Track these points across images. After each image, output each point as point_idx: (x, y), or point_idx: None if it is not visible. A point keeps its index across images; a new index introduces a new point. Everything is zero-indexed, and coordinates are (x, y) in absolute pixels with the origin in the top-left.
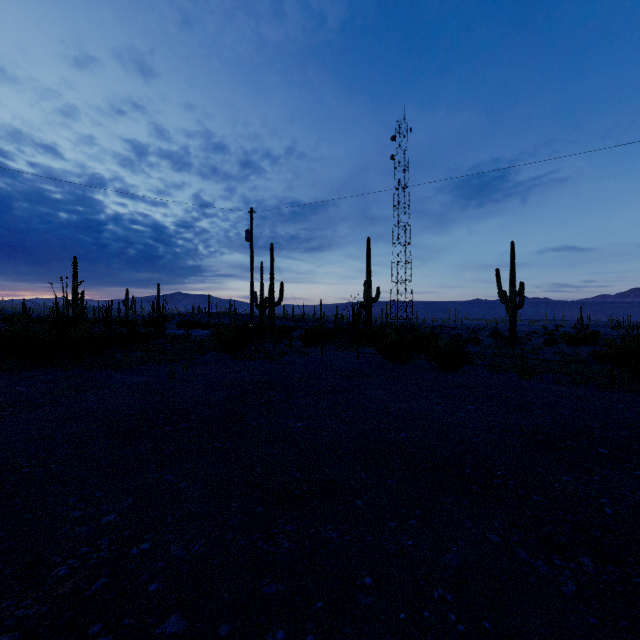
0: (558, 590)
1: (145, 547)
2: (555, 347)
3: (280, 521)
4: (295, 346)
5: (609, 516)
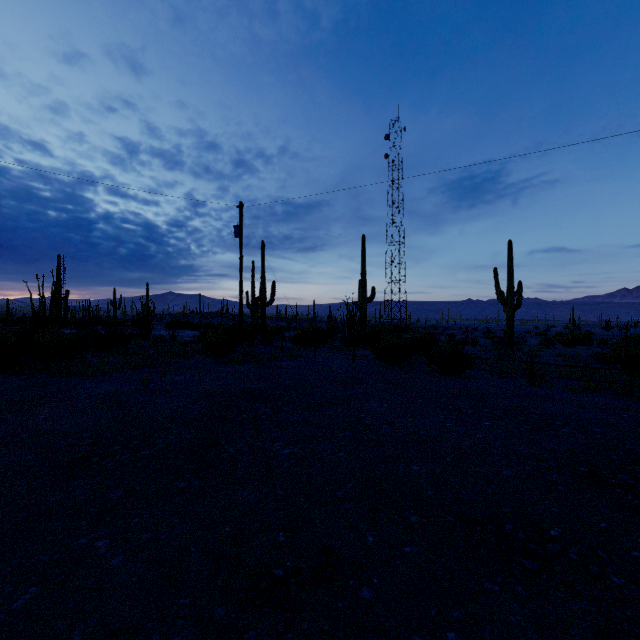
0: None
1: None
2: (552, 348)
3: (248, 639)
4: (287, 348)
5: None
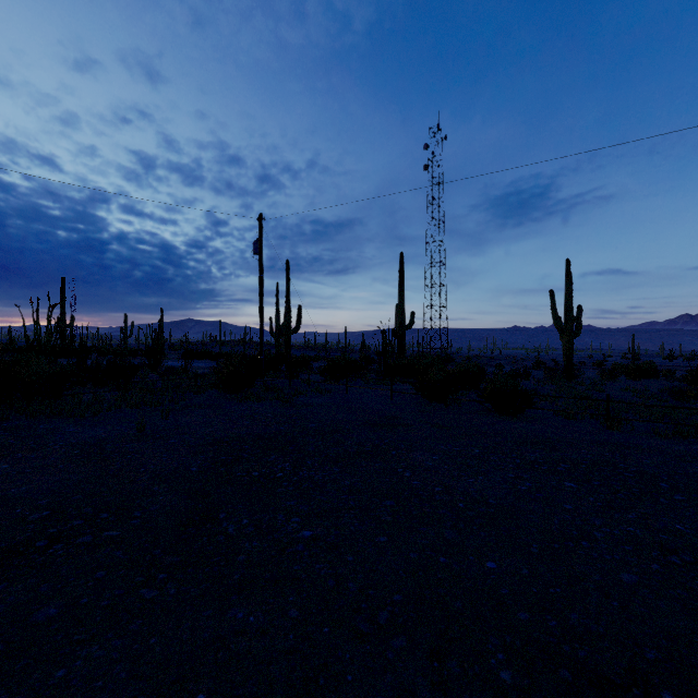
0: None
1: None
2: (615, 381)
3: None
4: (314, 382)
5: None
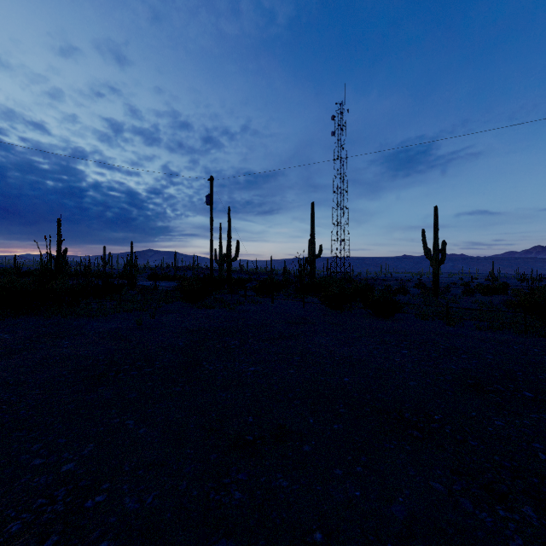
0: (506, 545)
1: (100, 499)
2: (472, 296)
3: (232, 469)
4: (249, 296)
5: (543, 462)
